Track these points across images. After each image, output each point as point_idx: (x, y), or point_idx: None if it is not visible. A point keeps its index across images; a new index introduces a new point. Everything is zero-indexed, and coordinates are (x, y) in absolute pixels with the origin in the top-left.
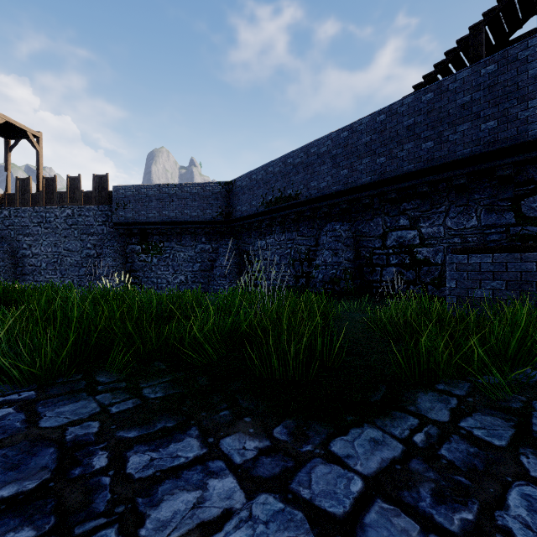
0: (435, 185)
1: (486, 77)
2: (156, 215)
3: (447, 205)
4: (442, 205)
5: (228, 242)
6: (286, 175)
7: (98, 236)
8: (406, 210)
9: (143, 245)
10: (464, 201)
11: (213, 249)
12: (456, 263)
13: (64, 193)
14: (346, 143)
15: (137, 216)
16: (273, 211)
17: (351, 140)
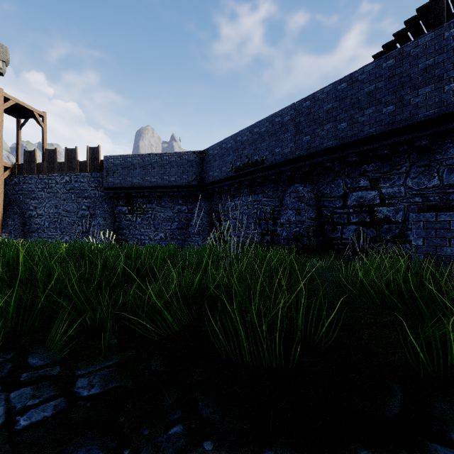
0: (396, 147)
1: (449, 40)
2: (140, 180)
3: (408, 166)
4: (403, 167)
5: (202, 204)
6: (253, 143)
7: (91, 199)
8: (366, 171)
9: (129, 206)
10: (426, 162)
11: (189, 210)
12: (424, 221)
13: (63, 163)
14: (309, 111)
15: (123, 181)
16: (241, 176)
17: (314, 108)
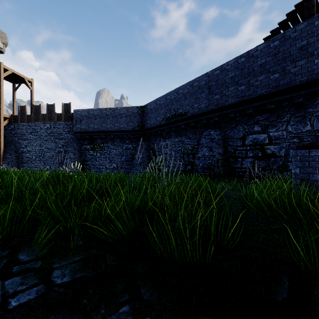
0: (280, 103)
1: (318, 27)
2: (99, 127)
3: (288, 117)
4: (285, 117)
5: (142, 143)
6: (178, 100)
7: (65, 140)
8: (259, 120)
9: (91, 145)
10: (301, 113)
11: (133, 147)
12: (300, 155)
13: (45, 114)
14: (218, 78)
15: (87, 127)
16: (170, 123)
17: (221, 76)
